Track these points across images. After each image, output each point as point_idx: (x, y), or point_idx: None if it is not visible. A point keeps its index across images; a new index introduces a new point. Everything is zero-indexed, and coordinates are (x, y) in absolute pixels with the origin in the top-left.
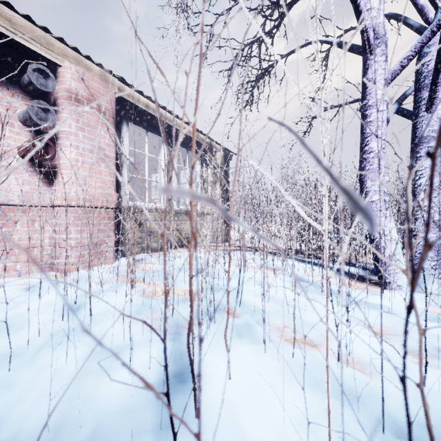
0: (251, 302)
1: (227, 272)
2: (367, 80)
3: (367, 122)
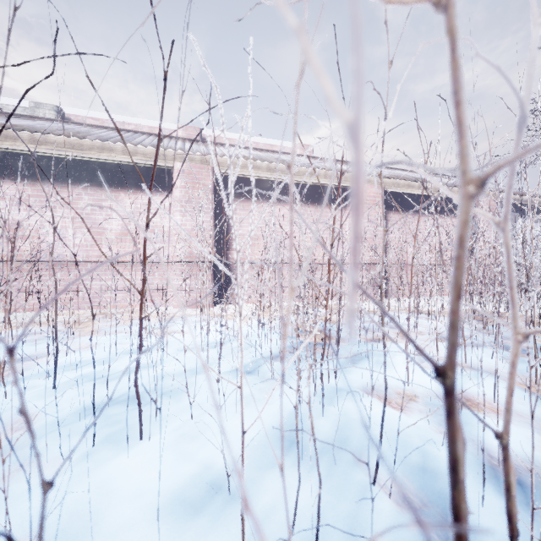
0: None
1: None
2: None
3: None
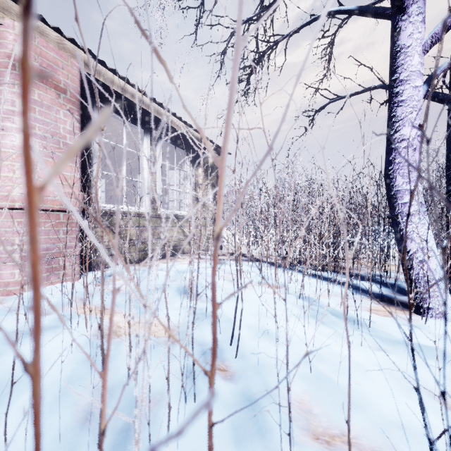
0: (253, 349)
1: (209, 374)
2: (399, 47)
3: (398, 101)
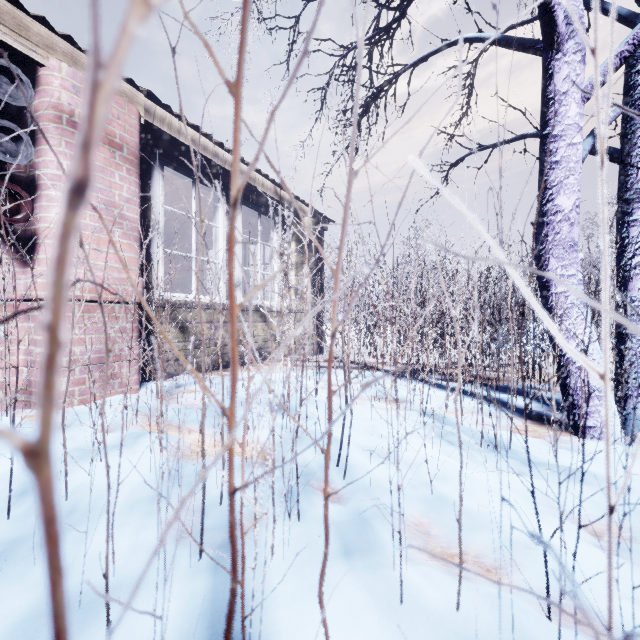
0: (364, 470)
1: (325, 452)
2: (551, 93)
3: (551, 163)
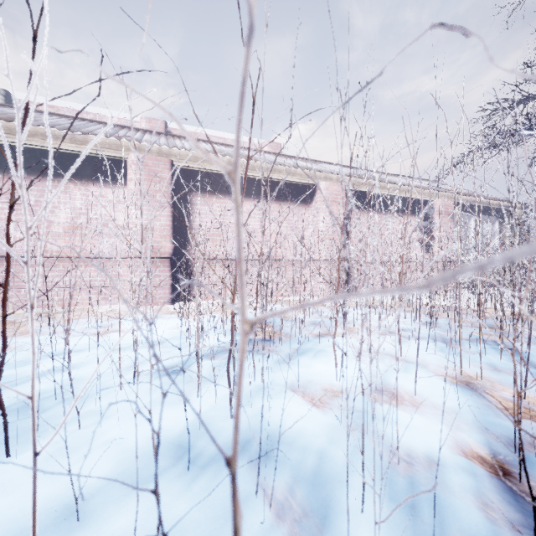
0: None
1: None
2: None
3: None
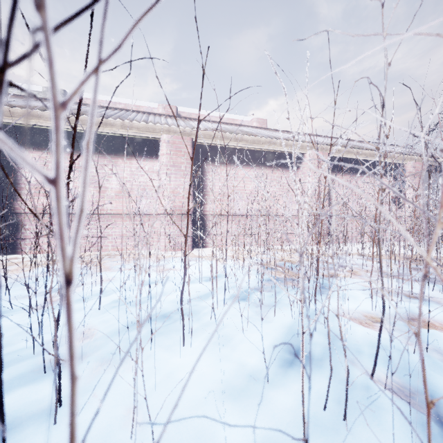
0: None
1: None
2: None
3: None
